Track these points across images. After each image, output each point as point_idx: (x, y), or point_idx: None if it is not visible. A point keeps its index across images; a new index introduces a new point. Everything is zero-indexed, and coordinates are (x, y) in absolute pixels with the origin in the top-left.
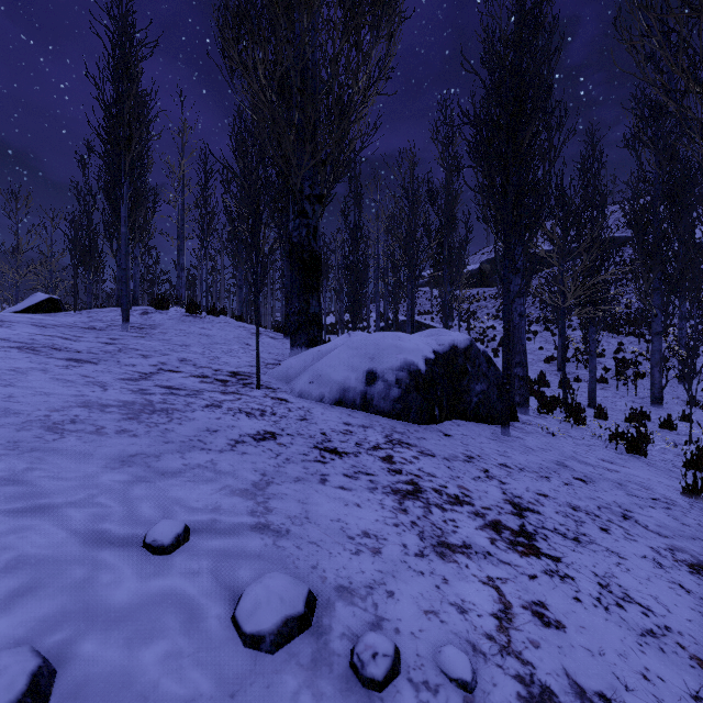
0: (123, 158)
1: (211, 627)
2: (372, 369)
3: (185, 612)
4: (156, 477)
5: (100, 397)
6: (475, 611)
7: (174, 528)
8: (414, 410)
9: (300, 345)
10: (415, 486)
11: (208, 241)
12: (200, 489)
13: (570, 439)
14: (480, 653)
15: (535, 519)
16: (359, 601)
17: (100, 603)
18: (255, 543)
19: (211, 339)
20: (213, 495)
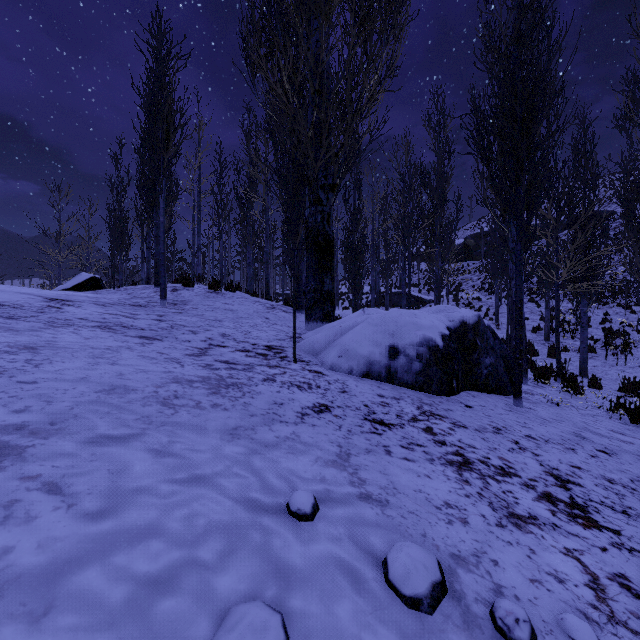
0: (162, 157)
1: (374, 589)
2: (394, 344)
3: (348, 574)
4: (263, 449)
5: (183, 373)
6: (570, 581)
7: (309, 499)
8: (435, 382)
9: (315, 319)
10: (463, 457)
11: (222, 224)
12: (301, 460)
13: (574, 409)
14: (593, 621)
15: (579, 491)
16: (474, 568)
17: (284, 564)
18: (368, 512)
19: (236, 314)
20: (314, 466)
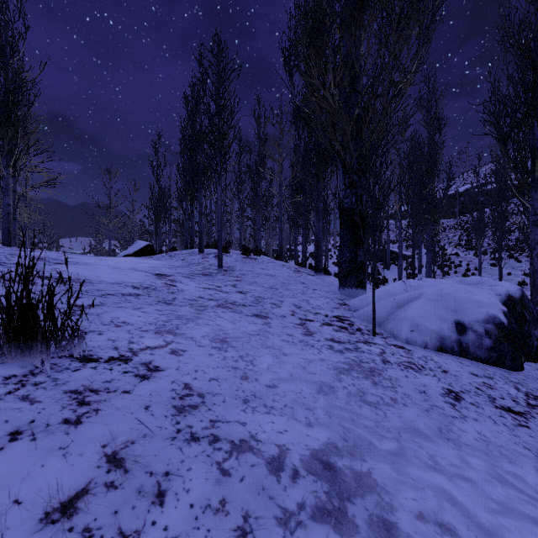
0: (219, 152)
1: None
2: (459, 320)
3: None
4: (489, 458)
5: (330, 359)
6: None
7: None
8: (508, 358)
9: (350, 286)
10: None
11: (241, 197)
12: (530, 473)
13: None
14: None
15: None
16: None
17: None
18: None
19: (277, 280)
20: None
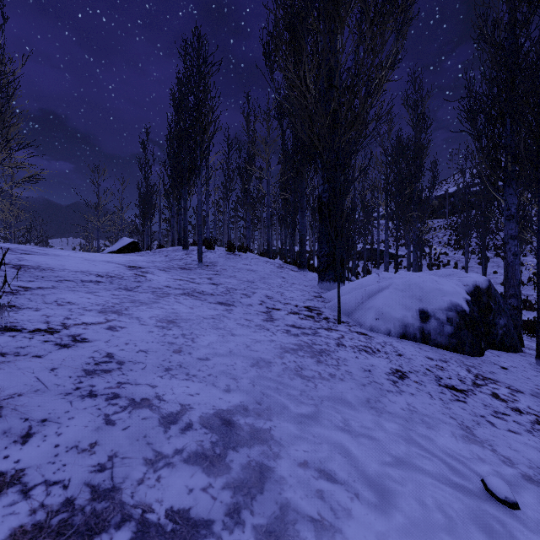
0: (199, 146)
1: None
2: (423, 309)
3: None
4: (407, 424)
5: (281, 341)
6: None
7: (507, 486)
8: (467, 344)
9: (328, 280)
10: None
11: (229, 195)
12: (444, 436)
13: None
14: None
15: None
16: None
17: None
18: None
19: (258, 274)
20: (460, 443)
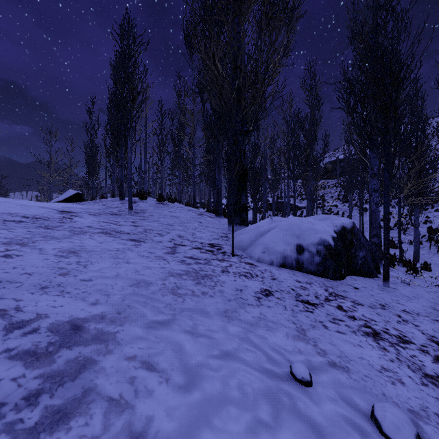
0: (129, 112)
1: None
2: (300, 244)
3: (355, 428)
4: (251, 327)
5: (171, 268)
6: None
7: (306, 369)
8: (331, 271)
9: (235, 223)
10: (371, 328)
11: (162, 156)
12: (278, 336)
13: (420, 288)
14: None
15: None
16: (428, 421)
17: (314, 422)
18: (341, 377)
19: (179, 219)
20: (289, 341)
